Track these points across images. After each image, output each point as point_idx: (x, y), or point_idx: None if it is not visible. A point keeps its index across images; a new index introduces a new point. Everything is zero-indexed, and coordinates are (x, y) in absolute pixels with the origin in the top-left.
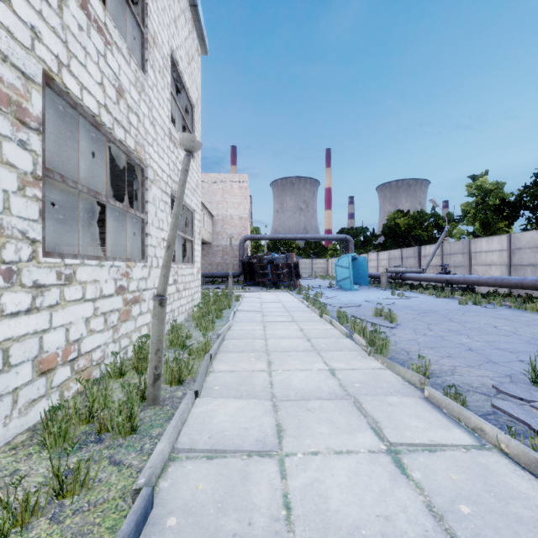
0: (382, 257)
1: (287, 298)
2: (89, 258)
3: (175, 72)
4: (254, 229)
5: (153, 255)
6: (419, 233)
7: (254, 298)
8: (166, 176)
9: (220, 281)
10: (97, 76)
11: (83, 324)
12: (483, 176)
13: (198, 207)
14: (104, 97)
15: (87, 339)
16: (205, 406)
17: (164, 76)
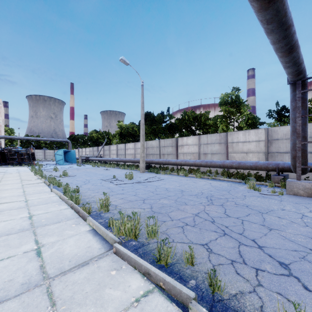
0: (87, 150)
1: (24, 168)
2: None
3: None
4: (9, 129)
5: None
6: (102, 141)
7: (3, 169)
8: None
9: None
10: None
11: None
12: (121, 122)
13: None
14: None
15: None
16: None
17: None
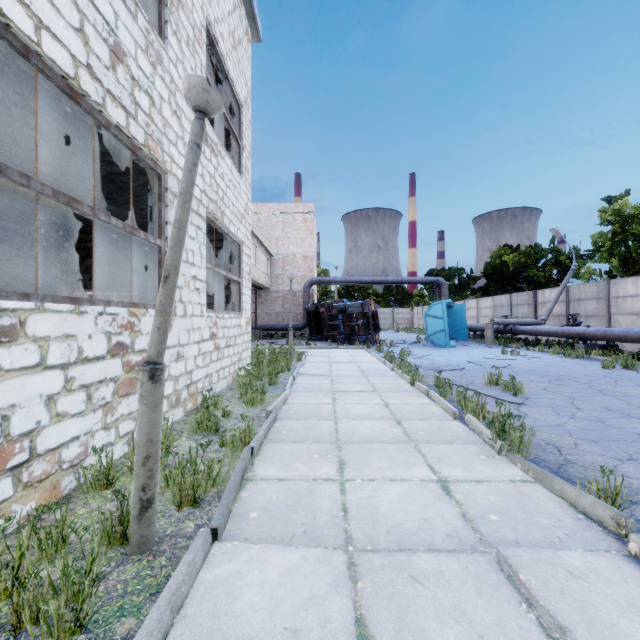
0: (483, 305)
1: (364, 358)
2: (56, 300)
3: (214, 55)
4: (322, 272)
5: (177, 298)
6: (534, 273)
7: (321, 357)
8: (199, 191)
9: (280, 334)
10: (71, 17)
11: (42, 405)
12: (623, 198)
13: (248, 238)
14: (86, 53)
15: (51, 428)
16: (225, 564)
17: (195, 52)
